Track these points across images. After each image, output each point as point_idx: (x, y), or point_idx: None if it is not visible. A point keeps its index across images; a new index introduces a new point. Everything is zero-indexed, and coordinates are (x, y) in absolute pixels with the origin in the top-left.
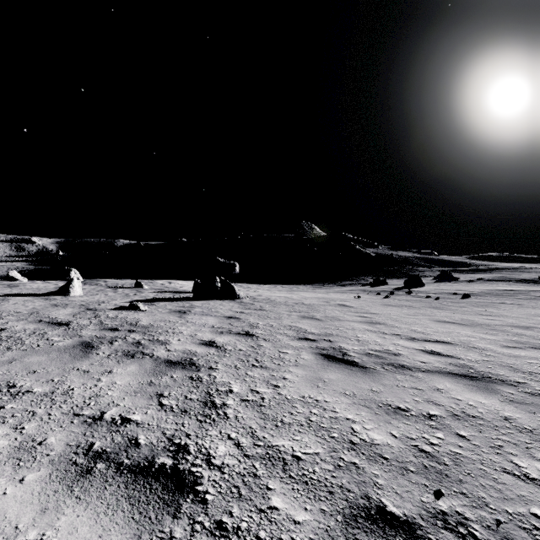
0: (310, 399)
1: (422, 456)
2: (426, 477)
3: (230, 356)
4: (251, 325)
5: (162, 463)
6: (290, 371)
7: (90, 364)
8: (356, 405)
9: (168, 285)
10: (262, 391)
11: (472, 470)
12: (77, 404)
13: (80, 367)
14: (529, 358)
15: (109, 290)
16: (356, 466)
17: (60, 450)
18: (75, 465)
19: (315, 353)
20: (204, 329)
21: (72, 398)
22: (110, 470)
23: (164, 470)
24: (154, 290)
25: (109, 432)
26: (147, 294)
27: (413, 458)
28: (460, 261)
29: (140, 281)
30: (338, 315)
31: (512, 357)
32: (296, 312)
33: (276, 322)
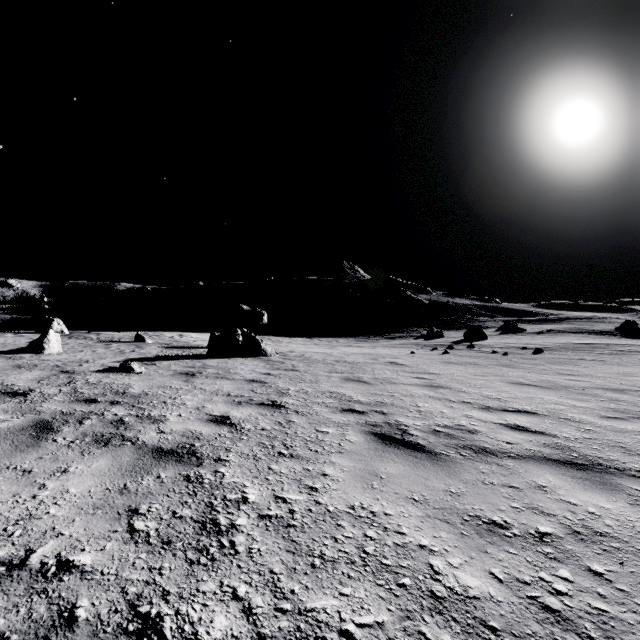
0: (363, 511)
1: (549, 619)
2: None
3: (249, 439)
4: (279, 391)
5: None
6: (332, 462)
7: (38, 457)
8: (431, 519)
9: (178, 339)
10: (292, 498)
11: None
12: None
13: (20, 464)
14: (639, 433)
15: (99, 346)
16: None
17: None
18: None
19: (364, 431)
20: (216, 398)
21: None
22: None
23: None
24: (159, 345)
25: (27, 594)
26: (148, 350)
27: (536, 626)
28: (525, 310)
29: (143, 334)
30: (390, 376)
31: (618, 432)
32: (337, 373)
33: (312, 387)
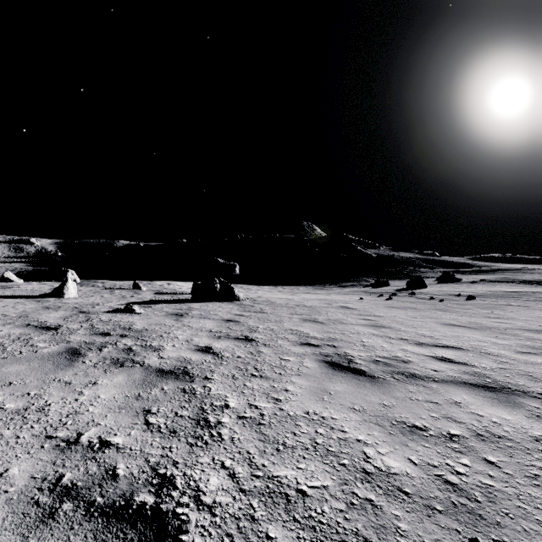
0: (316, 416)
1: (448, 489)
2: (457, 519)
3: (228, 364)
4: (250, 329)
5: (141, 502)
6: (292, 382)
7: (74, 374)
8: (367, 423)
9: (167, 286)
10: (262, 405)
11: (509, 508)
12: (51, 423)
13: (62, 378)
14: None
15: (105, 292)
16: (372, 504)
17: (22, 484)
18: (36, 505)
19: (318, 360)
20: (201, 333)
21: (47, 416)
22: (78, 512)
23: (144, 512)
24: (152, 292)
25: (83, 460)
26: (144, 295)
27: (438, 493)
28: (462, 262)
29: (139, 282)
30: (341, 317)
31: (529, 364)
32: (298, 315)
33: (277, 326)
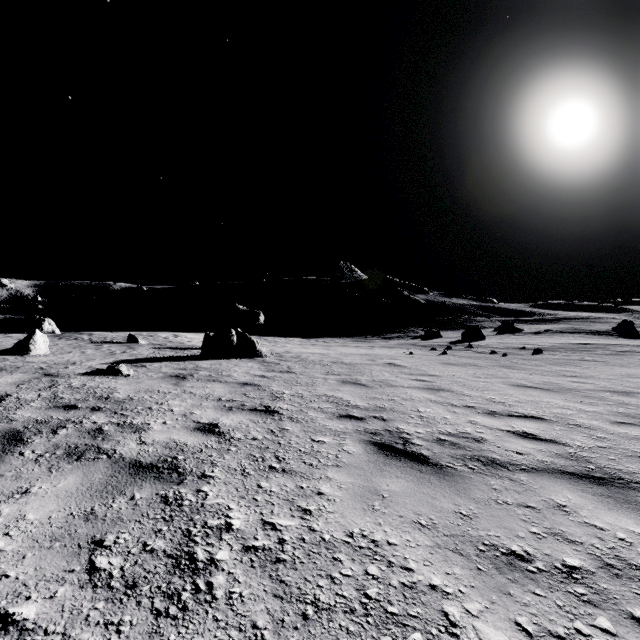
0: (364, 540)
1: None
2: None
3: (237, 451)
4: (273, 395)
5: None
6: (329, 478)
7: None
8: (442, 550)
9: (173, 339)
10: (283, 523)
11: None
12: None
13: None
14: None
15: (90, 346)
16: None
17: None
18: None
19: (363, 440)
20: (206, 403)
21: None
22: None
23: None
24: (152, 346)
25: None
26: (140, 351)
27: None
28: (522, 310)
29: (137, 334)
30: (389, 378)
31: (633, 440)
32: (334, 375)
33: (308, 391)
